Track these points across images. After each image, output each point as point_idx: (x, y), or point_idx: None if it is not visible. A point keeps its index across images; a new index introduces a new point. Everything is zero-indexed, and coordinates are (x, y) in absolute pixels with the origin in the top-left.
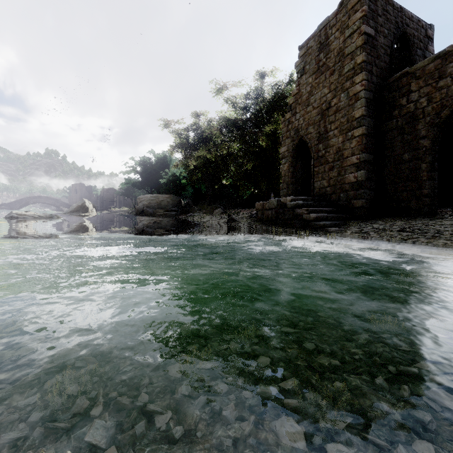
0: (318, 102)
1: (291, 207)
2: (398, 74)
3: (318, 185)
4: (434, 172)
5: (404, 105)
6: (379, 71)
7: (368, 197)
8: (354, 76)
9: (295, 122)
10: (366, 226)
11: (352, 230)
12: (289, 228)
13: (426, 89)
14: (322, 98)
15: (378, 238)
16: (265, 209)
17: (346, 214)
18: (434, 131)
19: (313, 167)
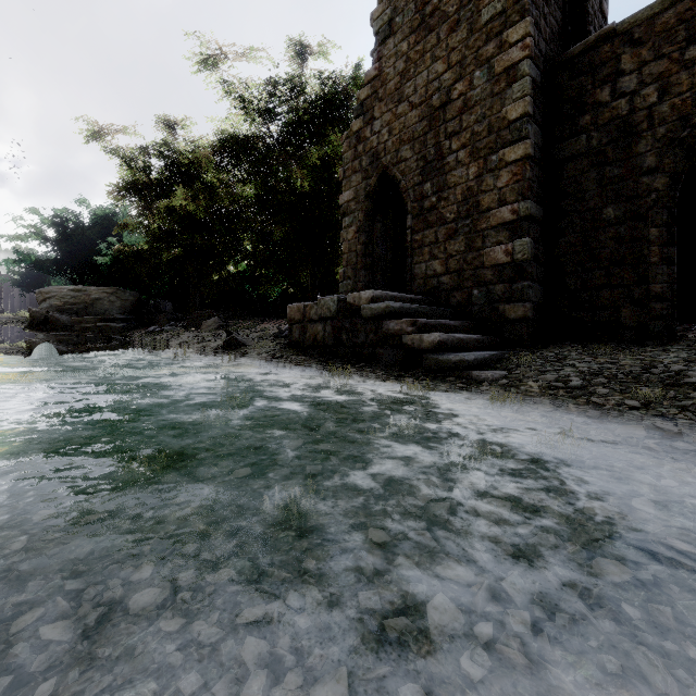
0: (423, 93)
1: (372, 315)
2: (593, 37)
3: (423, 271)
4: (674, 247)
5: (606, 102)
6: (548, 33)
7: (535, 297)
8: (505, 28)
9: (372, 139)
10: (561, 367)
11: (535, 377)
12: (370, 367)
13: (657, 66)
14: (431, 82)
15: (642, 409)
16: (310, 321)
17: (486, 335)
18: (678, 156)
19: (412, 232)
